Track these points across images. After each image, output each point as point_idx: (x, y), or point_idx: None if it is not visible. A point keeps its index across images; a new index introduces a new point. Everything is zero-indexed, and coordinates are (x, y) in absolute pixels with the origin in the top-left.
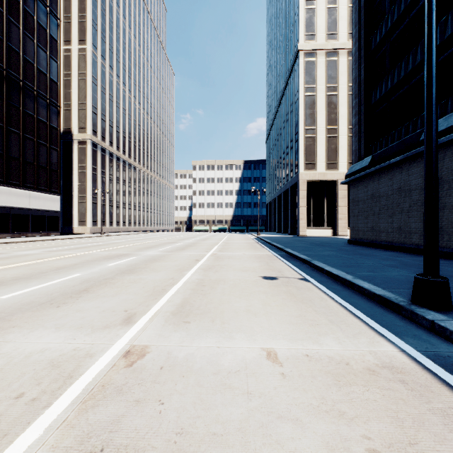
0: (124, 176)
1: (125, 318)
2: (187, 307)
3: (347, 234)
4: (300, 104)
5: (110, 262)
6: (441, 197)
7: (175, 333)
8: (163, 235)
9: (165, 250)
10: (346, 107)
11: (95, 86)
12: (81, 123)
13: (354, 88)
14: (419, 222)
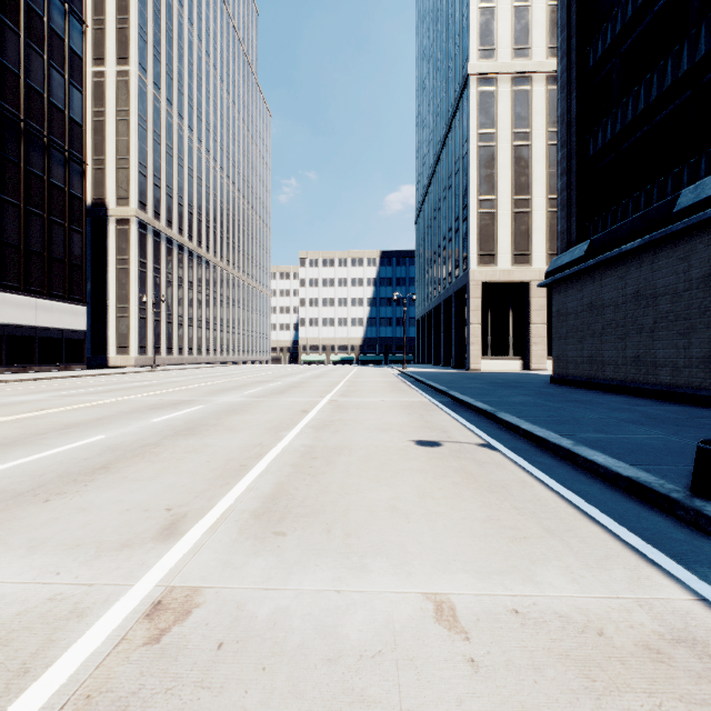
0: (191, 276)
1: (165, 526)
2: (283, 501)
3: (546, 368)
4: (471, 160)
5: (159, 414)
6: (709, 306)
7: (256, 559)
8: (253, 369)
9: (254, 394)
10: (544, 165)
11: (144, 132)
12: (121, 190)
13: (560, 131)
14: (671, 348)
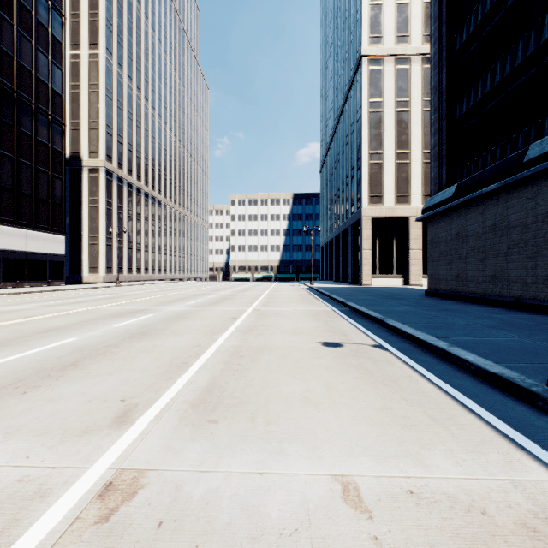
0: (147, 212)
1: (119, 415)
2: (216, 393)
3: (422, 284)
4: (363, 122)
5: (119, 321)
6: None
7: (193, 444)
8: (194, 284)
9: (194, 304)
10: (420, 126)
11: (110, 101)
12: (93, 146)
13: (433, 99)
14: (521, 269)
